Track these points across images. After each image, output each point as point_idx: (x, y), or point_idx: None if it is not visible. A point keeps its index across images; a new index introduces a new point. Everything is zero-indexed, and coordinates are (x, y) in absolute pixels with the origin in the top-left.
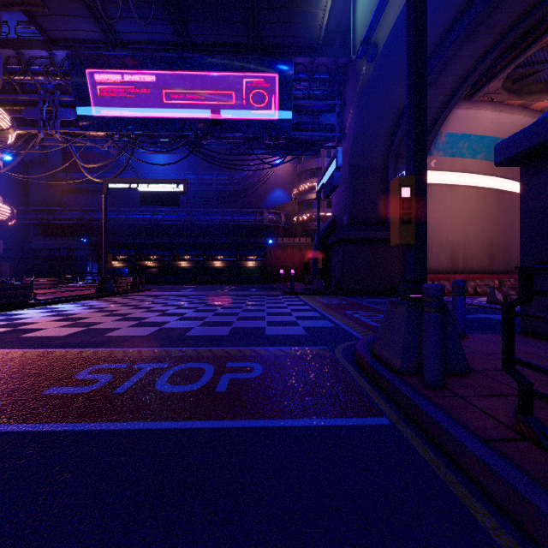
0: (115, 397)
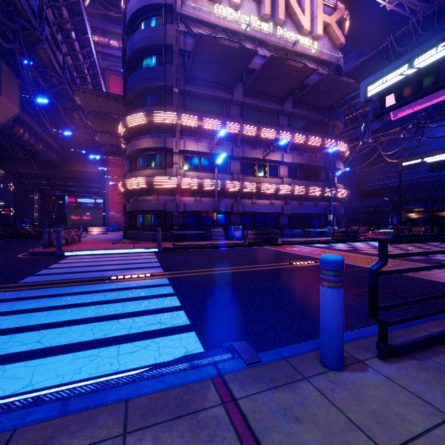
0: (392, 268)
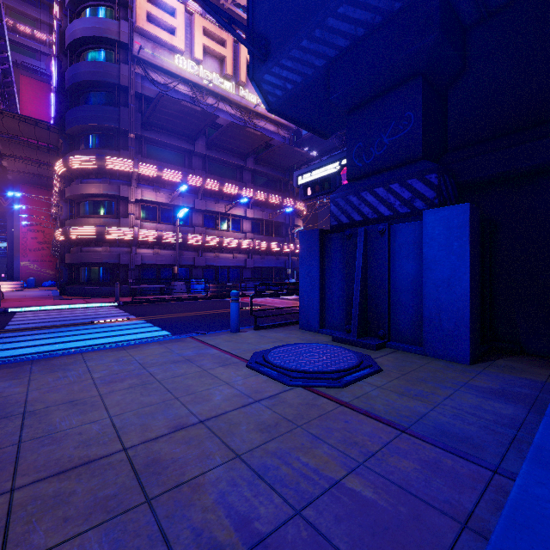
0: None
